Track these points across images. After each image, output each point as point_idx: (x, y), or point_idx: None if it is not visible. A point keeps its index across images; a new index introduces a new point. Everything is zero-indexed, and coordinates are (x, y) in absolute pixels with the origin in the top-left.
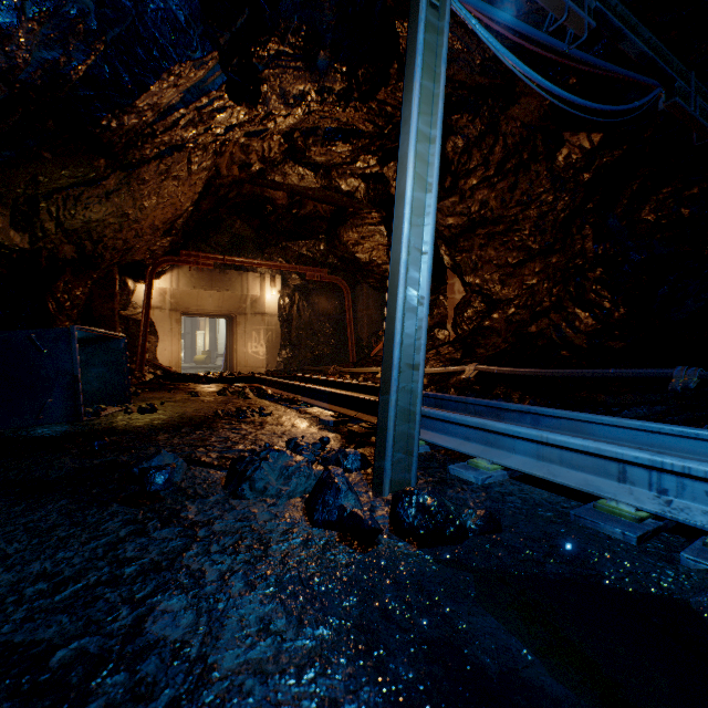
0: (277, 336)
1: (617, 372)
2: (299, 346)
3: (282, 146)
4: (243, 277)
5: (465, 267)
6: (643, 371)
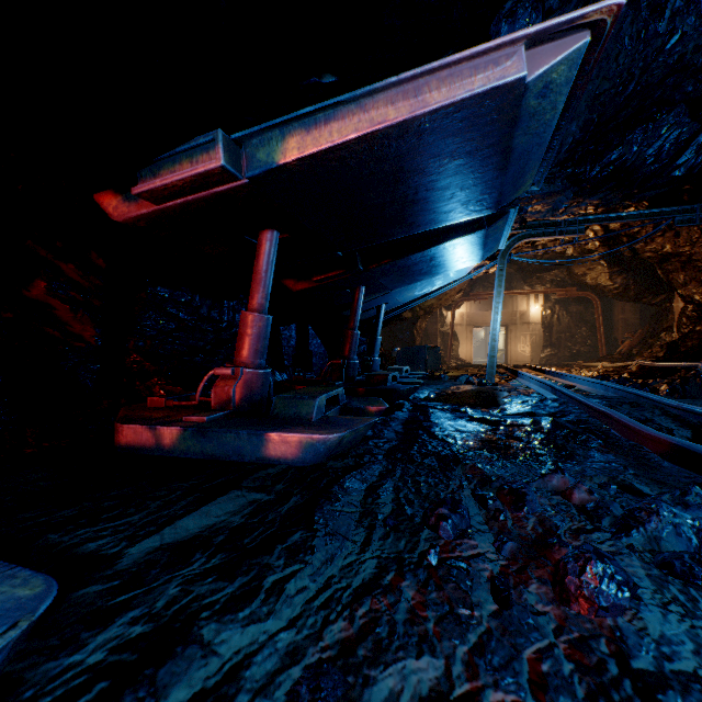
0: (539, 339)
1: (685, 364)
2: (558, 346)
3: None
4: (513, 298)
5: (675, 283)
6: (693, 363)
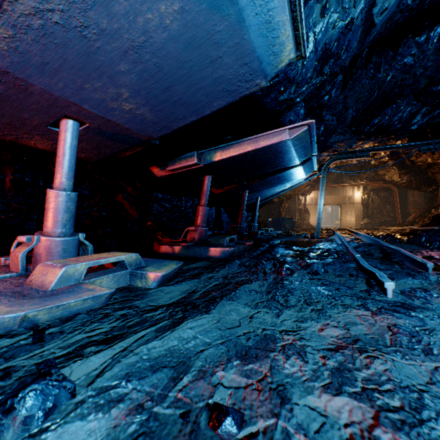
0: (360, 213)
1: (430, 228)
2: (372, 217)
3: None
4: (343, 188)
5: (437, 180)
6: (433, 227)
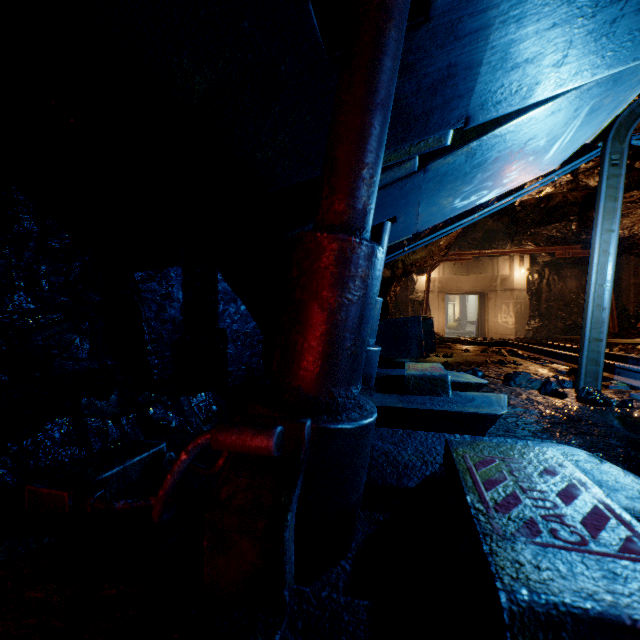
0: (525, 308)
1: None
2: (548, 317)
3: None
4: (493, 261)
5: None
6: None
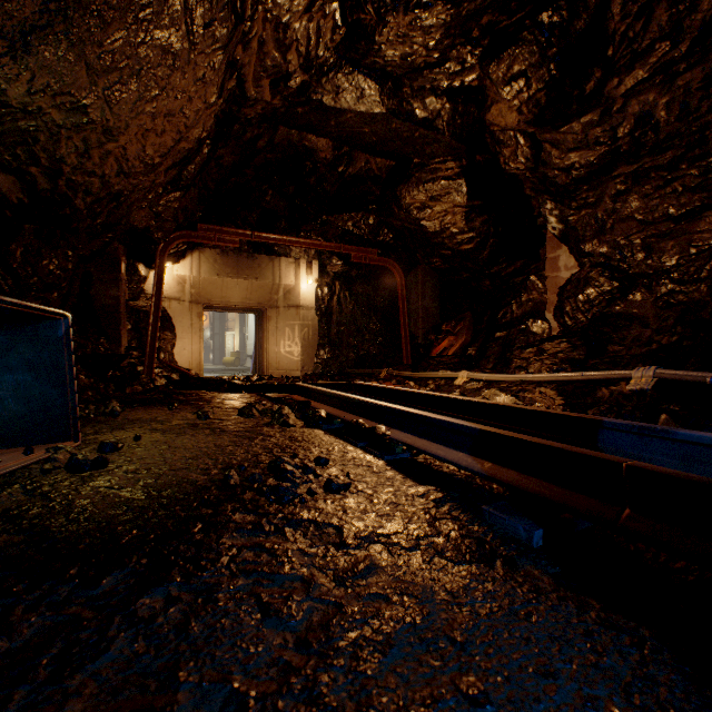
0: (314, 333)
1: None
2: (340, 345)
3: (337, 31)
4: (275, 262)
5: (583, 229)
6: None
